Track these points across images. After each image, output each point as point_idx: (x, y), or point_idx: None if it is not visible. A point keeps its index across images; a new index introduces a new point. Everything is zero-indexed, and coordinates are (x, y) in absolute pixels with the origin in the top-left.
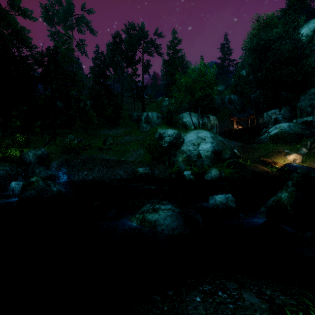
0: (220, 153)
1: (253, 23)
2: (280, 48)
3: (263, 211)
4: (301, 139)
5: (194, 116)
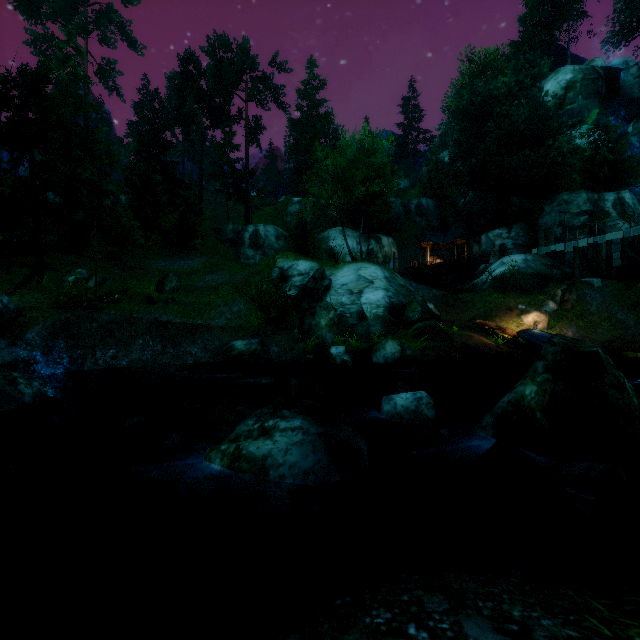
0: (402, 311)
1: (462, 63)
2: (510, 114)
3: (488, 424)
4: (547, 284)
5: (351, 237)
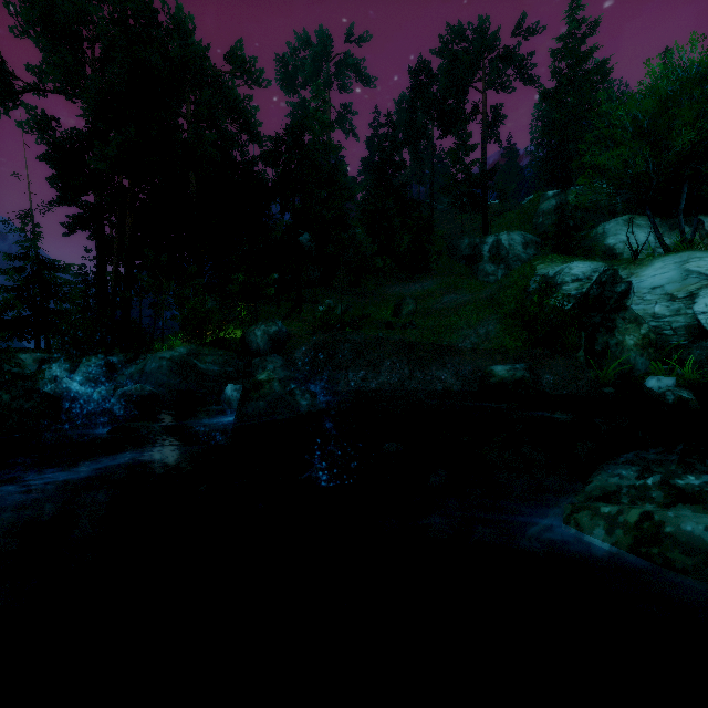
0: None
1: None
2: None
3: None
4: None
5: (643, 228)
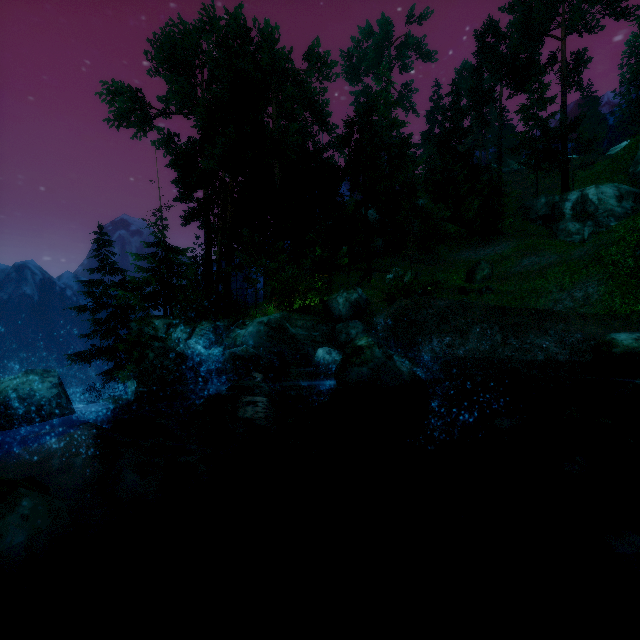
0: None
1: None
2: None
3: None
4: None
5: None
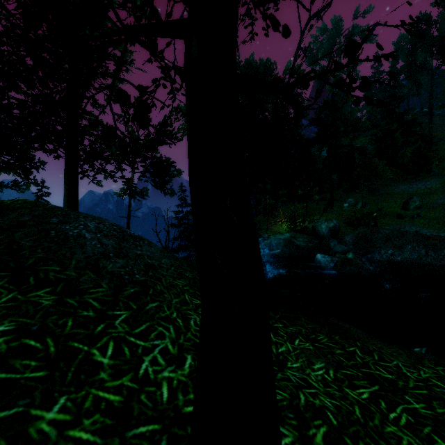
0: None
1: None
2: None
3: None
4: None
5: None
